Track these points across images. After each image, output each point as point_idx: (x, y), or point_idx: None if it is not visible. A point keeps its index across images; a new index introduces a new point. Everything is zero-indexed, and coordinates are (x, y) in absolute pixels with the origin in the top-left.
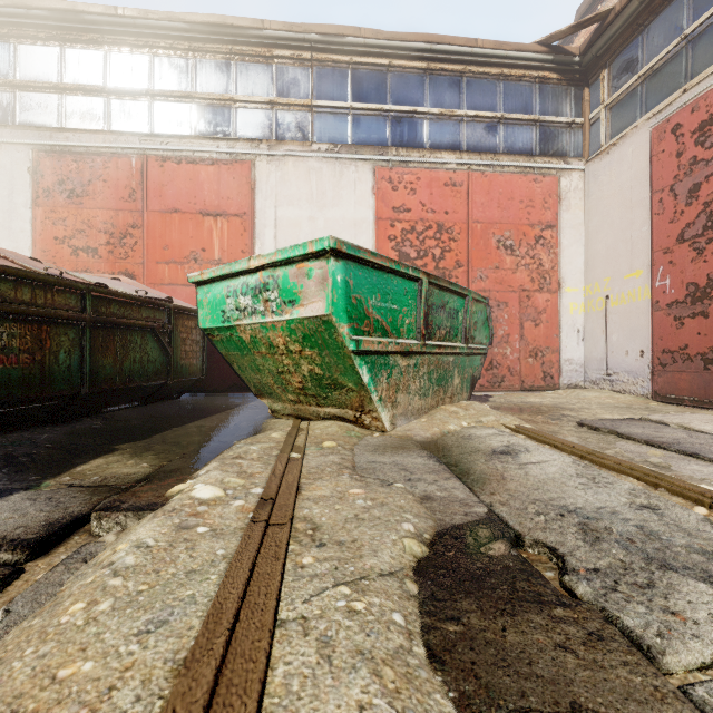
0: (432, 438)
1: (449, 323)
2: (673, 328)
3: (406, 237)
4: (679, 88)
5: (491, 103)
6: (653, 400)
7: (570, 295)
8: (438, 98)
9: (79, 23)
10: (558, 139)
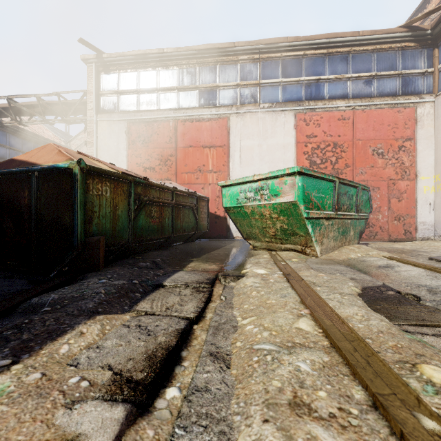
0: (343, 260)
1: (348, 202)
2: None
3: (314, 152)
4: None
5: (368, 67)
6: None
7: (424, 181)
8: (333, 69)
9: (146, 59)
10: (415, 84)
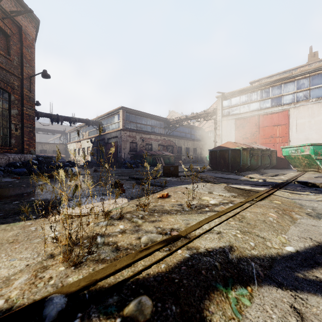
0: None
1: None
2: None
3: None
4: None
5: None
6: None
7: None
8: None
9: (244, 91)
10: None
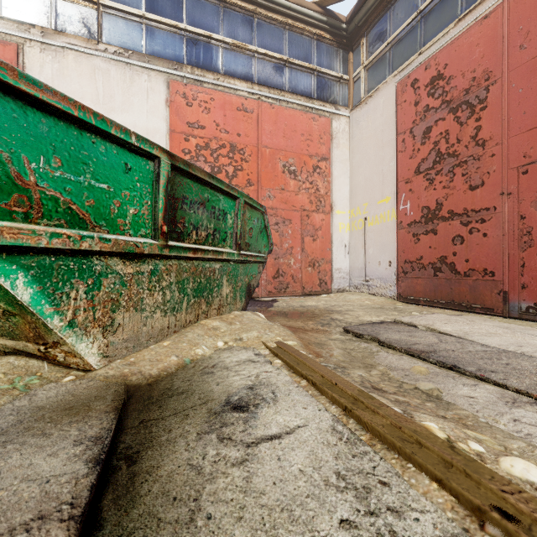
0: (159, 375)
1: (213, 224)
2: (412, 242)
3: (200, 153)
4: (415, 53)
5: (279, 46)
6: (398, 301)
7: (340, 217)
8: (232, 30)
9: None
10: (331, 89)
